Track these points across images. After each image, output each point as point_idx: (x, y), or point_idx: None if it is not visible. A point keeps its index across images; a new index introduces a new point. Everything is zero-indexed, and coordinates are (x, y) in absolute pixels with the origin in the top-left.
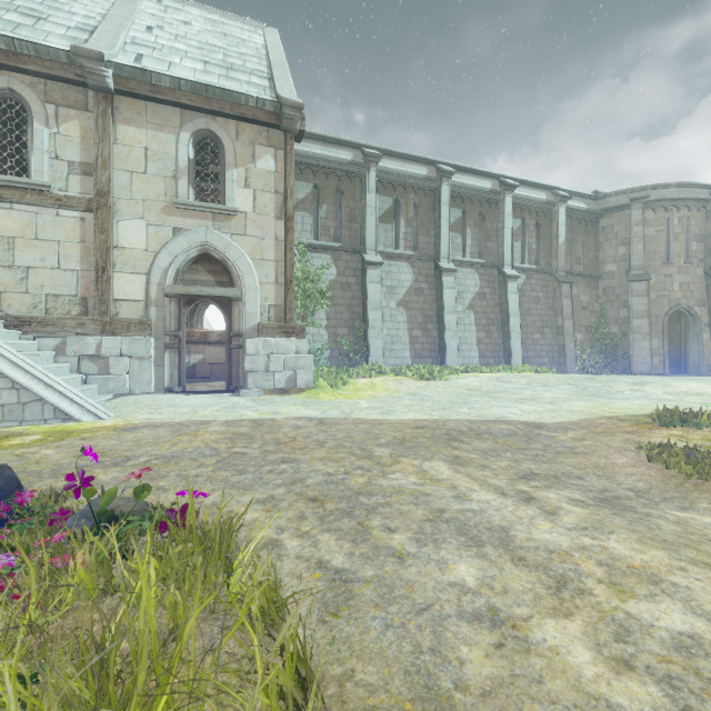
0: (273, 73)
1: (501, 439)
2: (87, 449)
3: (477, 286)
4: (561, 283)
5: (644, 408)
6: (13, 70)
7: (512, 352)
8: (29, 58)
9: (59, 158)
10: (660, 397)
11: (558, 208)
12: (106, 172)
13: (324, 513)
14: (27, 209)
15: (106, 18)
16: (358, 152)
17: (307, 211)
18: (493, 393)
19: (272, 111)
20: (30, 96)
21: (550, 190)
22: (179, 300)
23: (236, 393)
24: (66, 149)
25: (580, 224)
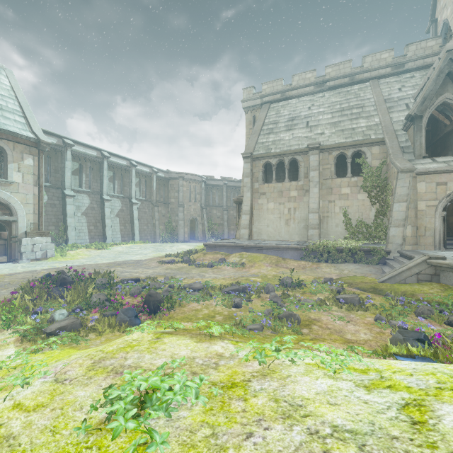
0: (26, 115)
1: (131, 264)
2: (70, 267)
3: (120, 206)
4: (155, 206)
5: (167, 254)
6: None
7: (135, 235)
8: None
9: None
10: (175, 250)
11: (153, 175)
12: None
13: None
14: None
15: None
16: (60, 139)
17: None
18: (128, 253)
19: (34, 141)
20: None
21: (151, 167)
22: None
23: (15, 262)
24: None
25: (162, 182)
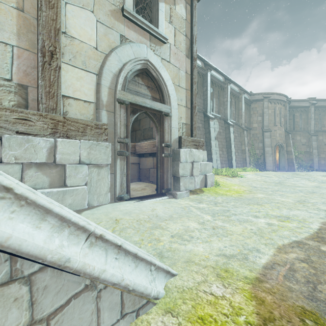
0: None
1: None
2: None
3: (218, 128)
4: (244, 130)
5: None
6: None
7: (232, 161)
8: None
9: None
10: None
11: (242, 96)
12: None
13: None
14: None
15: None
16: None
17: None
18: (284, 184)
19: None
20: None
21: (238, 87)
22: (127, 108)
23: (170, 196)
24: None
25: (246, 105)
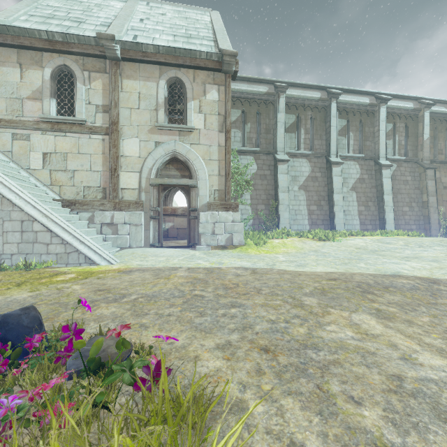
0: (217, 37)
1: (407, 293)
2: (83, 300)
3: (358, 173)
4: (426, 169)
5: None
6: (66, 53)
7: (386, 221)
8: (74, 44)
9: (90, 103)
10: None
11: (423, 113)
12: (116, 110)
13: (280, 368)
14: (73, 135)
15: (117, 17)
16: (271, 86)
17: (237, 128)
18: (379, 252)
19: (216, 60)
20: (75, 67)
21: (416, 100)
22: (158, 188)
23: (193, 248)
24: (94, 97)
25: (442, 124)
